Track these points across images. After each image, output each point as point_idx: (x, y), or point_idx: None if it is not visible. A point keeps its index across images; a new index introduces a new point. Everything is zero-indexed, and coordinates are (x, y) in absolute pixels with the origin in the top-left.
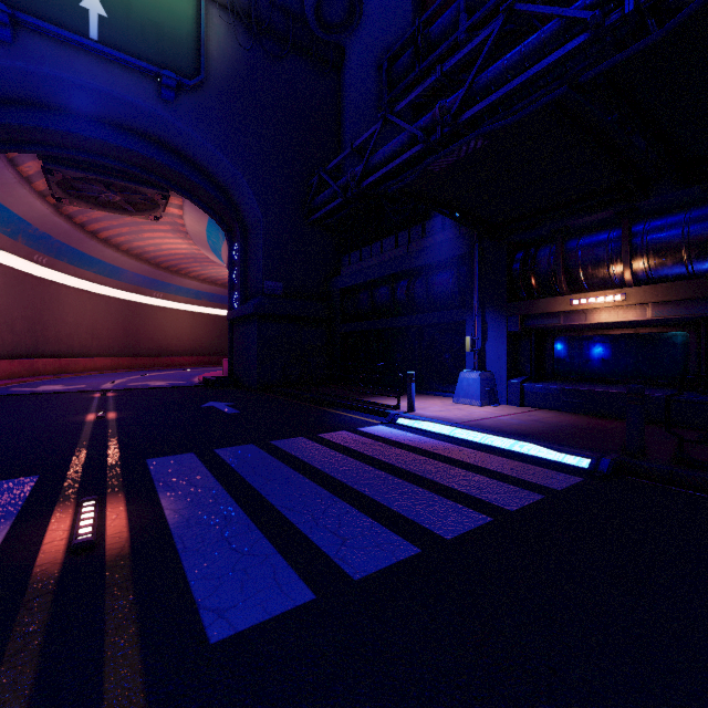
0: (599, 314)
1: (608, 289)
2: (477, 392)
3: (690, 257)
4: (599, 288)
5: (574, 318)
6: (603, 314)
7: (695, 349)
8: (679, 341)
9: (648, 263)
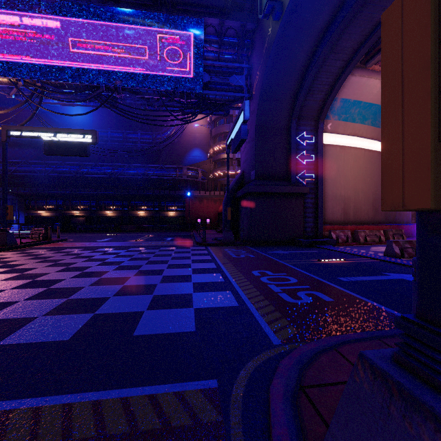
0: (42, 214)
1: (45, 210)
2: (17, 228)
3: (55, 207)
4: (43, 209)
5: (38, 214)
6: (43, 214)
7: (56, 219)
8: (54, 218)
9: (50, 207)
